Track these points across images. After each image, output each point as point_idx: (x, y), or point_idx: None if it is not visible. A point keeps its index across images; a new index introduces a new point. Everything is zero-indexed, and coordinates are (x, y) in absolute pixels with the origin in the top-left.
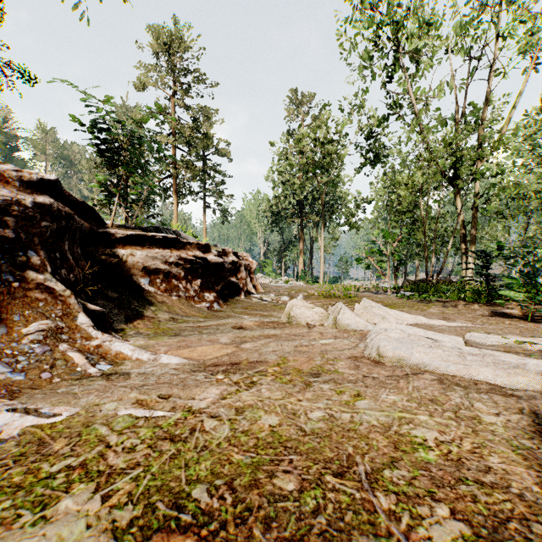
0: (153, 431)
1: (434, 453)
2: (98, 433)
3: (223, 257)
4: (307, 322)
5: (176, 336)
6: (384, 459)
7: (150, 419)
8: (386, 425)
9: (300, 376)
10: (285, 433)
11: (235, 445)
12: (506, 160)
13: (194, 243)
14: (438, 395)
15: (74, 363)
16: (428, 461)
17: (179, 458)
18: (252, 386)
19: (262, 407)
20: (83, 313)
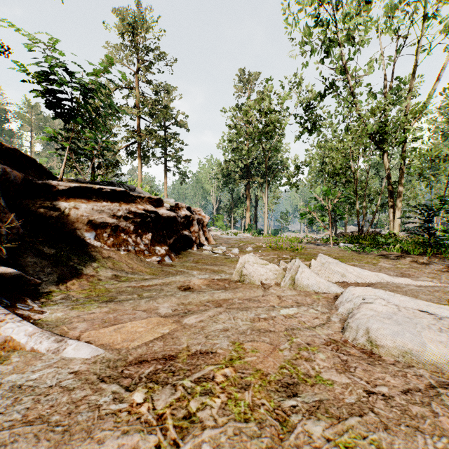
0: None
1: None
2: None
3: (176, 212)
4: (261, 281)
5: (108, 303)
6: None
7: None
8: None
9: (266, 393)
10: None
11: None
12: None
13: (145, 197)
14: None
15: None
16: None
17: None
18: (187, 429)
19: None
20: None
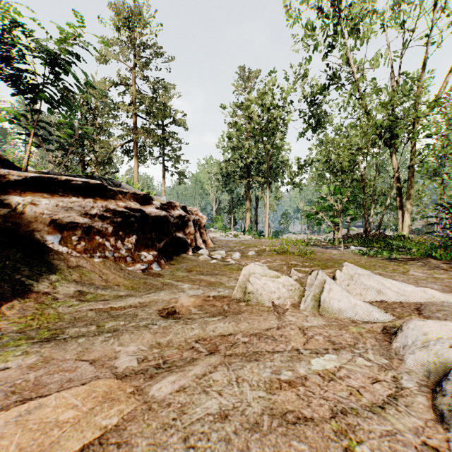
0: None
1: None
2: None
3: (168, 211)
4: (273, 300)
5: (45, 343)
6: None
7: None
8: None
9: None
10: None
11: None
12: None
13: (129, 192)
14: None
15: None
16: None
17: None
18: None
19: None
20: None
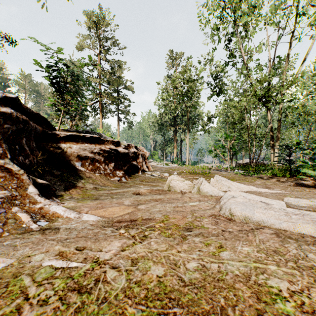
0: (66, 282)
1: (290, 304)
2: (22, 284)
3: (128, 149)
4: (181, 190)
5: (96, 200)
6: (252, 311)
7: (65, 270)
8: (246, 275)
9: (178, 230)
10: (169, 283)
11: (129, 297)
12: (295, 93)
13: (110, 140)
14: (279, 247)
15: (22, 221)
16: (287, 312)
17: (82, 311)
18: (144, 239)
19: (151, 258)
20: (32, 186)
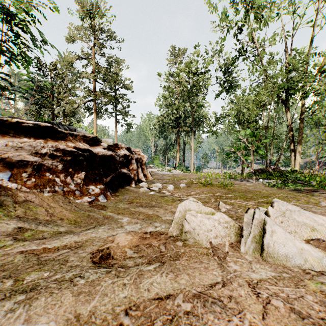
0: None
1: None
2: None
3: (115, 151)
4: (210, 240)
5: None
6: None
7: None
8: None
9: None
10: None
11: None
12: None
13: (79, 135)
14: None
15: None
16: None
17: None
18: None
19: None
20: None
